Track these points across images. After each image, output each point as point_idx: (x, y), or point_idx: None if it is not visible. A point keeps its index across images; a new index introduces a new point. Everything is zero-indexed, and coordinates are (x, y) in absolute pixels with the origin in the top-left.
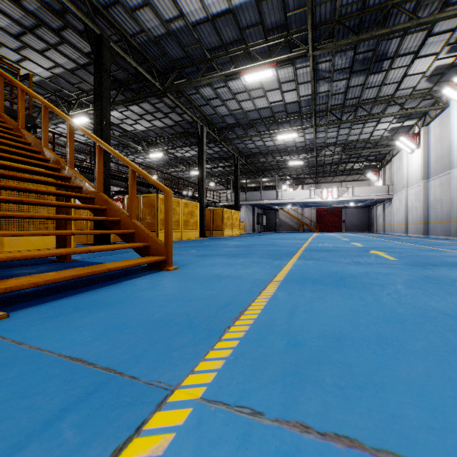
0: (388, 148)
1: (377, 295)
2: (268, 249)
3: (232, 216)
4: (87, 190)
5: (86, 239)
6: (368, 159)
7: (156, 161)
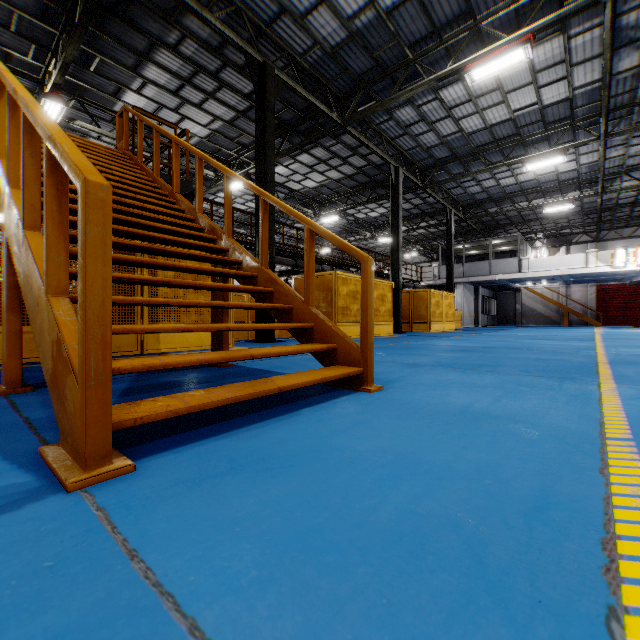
0: None
1: None
2: (529, 357)
3: (443, 301)
4: (248, 266)
5: (247, 334)
6: None
7: (329, 227)
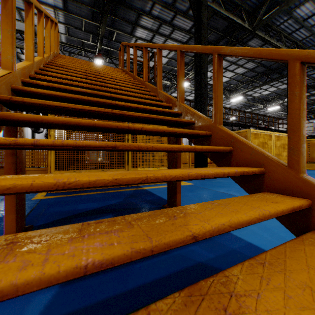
0: None
1: None
2: None
3: None
4: (200, 125)
5: None
6: None
7: (234, 105)
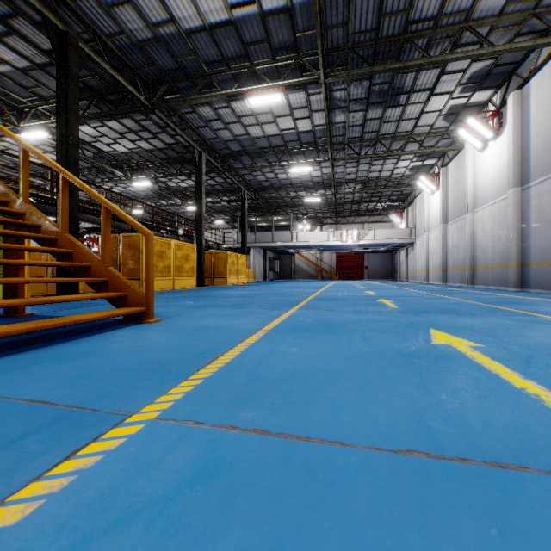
0: (410, 188)
1: (354, 339)
2: (272, 299)
3: (238, 261)
4: (47, 229)
5: (46, 289)
6: (391, 199)
7: (142, 190)
